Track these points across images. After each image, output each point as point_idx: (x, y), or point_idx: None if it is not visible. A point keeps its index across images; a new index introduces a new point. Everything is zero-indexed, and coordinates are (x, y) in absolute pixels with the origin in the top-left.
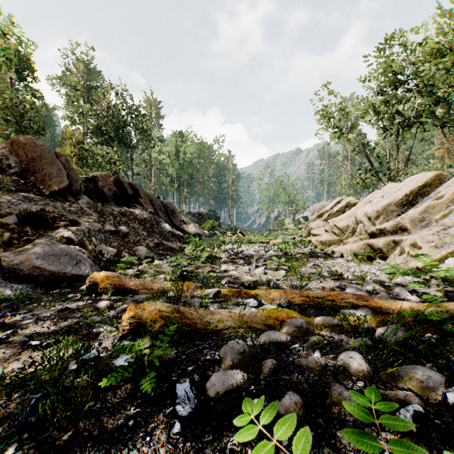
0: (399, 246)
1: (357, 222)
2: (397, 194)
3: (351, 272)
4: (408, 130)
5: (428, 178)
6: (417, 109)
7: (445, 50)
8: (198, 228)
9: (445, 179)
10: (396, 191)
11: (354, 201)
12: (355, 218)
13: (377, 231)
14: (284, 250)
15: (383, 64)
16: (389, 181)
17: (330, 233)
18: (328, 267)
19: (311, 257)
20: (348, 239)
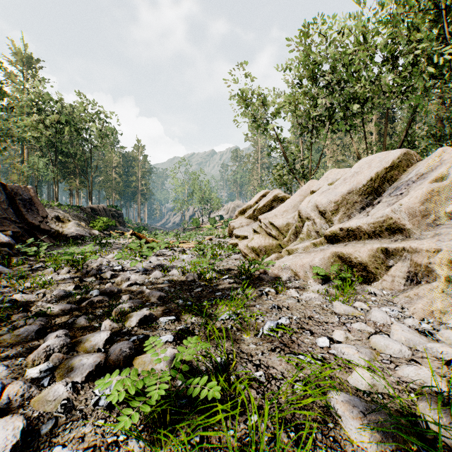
0: (396, 259)
1: (303, 218)
2: (358, 178)
3: (389, 358)
4: (323, 127)
5: (396, 157)
6: (328, 109)
7: (354, 51)
8: (84, 228)
9: (413, 161)
10: (354, 175)
11: (282, 194)
12: (297, 213)
13: (341, 232)
14: (198, 262)
15: (303, 51)
16: (302, 179)
17: (264, 235)
18: (308, 330)
19: (249, 285)
20: (291, 244)
